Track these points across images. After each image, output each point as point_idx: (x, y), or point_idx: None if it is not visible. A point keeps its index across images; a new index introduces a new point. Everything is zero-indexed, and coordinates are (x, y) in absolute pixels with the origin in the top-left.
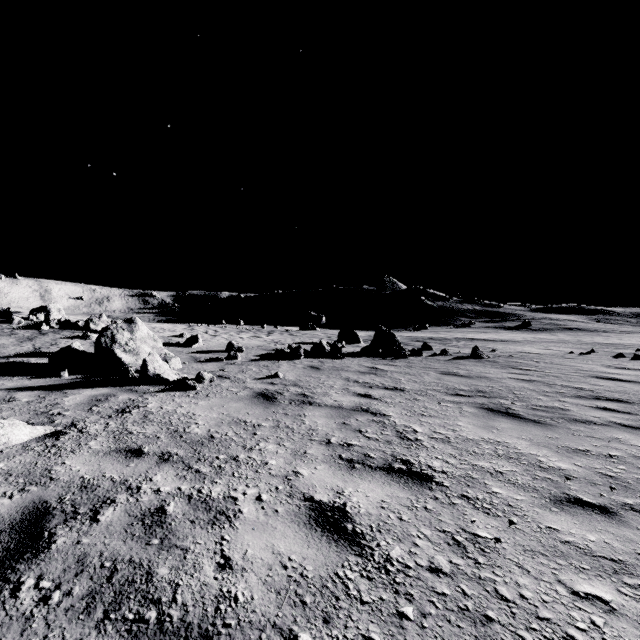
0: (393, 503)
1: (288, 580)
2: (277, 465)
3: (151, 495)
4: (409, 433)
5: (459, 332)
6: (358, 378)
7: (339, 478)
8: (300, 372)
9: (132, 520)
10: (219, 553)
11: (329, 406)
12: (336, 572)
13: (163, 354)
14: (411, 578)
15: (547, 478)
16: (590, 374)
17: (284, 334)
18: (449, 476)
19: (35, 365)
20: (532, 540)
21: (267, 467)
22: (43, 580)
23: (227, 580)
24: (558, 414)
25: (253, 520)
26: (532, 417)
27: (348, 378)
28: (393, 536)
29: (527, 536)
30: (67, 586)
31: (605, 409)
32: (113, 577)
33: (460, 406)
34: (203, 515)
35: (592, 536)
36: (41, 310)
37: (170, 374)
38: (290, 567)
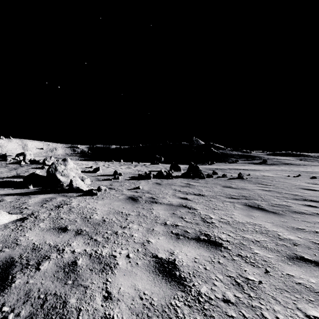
0: (201, 259)
1: (143, 307)
2: (138, 237)
3: (69, 254)
4: (208, 219)
5: (231, 165)
6: (180, 189)
7: (171, 244)
8: (151, 186)
9: (58, 269)
10: (105, 289)
11: (165, 204)
12: (170, 302)
13: (81, 176)
14: (213, 306)
15: (283, 244)
16: (299, 187)
17: (143, 166)
18: (230, 243)
19: (16, 182)
20: (279, 282)
21: (133, 238)
22: (4, 306)
23: (108, 307)
24: (285, 208)
25: (124, 269)
26: (272, 210)
27: (175, 189)
28: (202, 279)
29: (276, 279)
30: (17, 310)
31: (310, 206)
32: (44, 304)
33: (234, 204)
34: (97, 266)
35: (313, 280)
36: (21, 154)
37: (84, 187)
38: (144, 298)
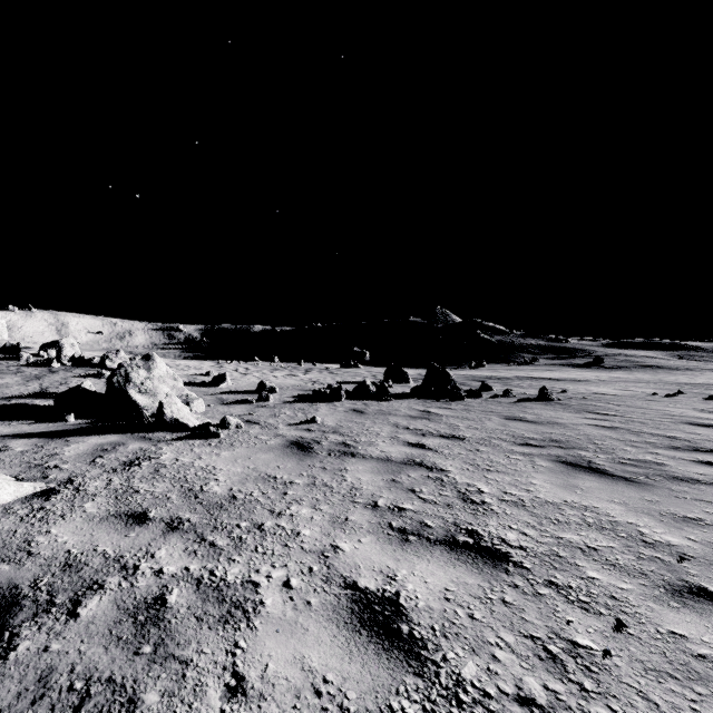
0: (460, 593)
1: None
2: (311, 536)
3: (150, 578)
4: (473, 494)
5: (521, 370)
6: (408, 424)
7: (389, 555)
8: (341, 416)
9: (121, 615)
10: (230, 669)
11: (375, 458)
12: (388, 703)
13: (184, 395)
14: None
15: (655, 557)
16: (682, 420)
17: (323, 372)
18: (529, 554)
19: (39, 408)
20: (653, 653)
21: (299, 539)
22: None
23: None
24: (653, 470)
25: (278, 617)
26: (622, 474)
27: (397, 424)
28: (464, 644)
29: (645, 646)
30: None
31: (710, 464)
32: (82, 707)
33: (532, 459)
34: (213, 609)
35: None
36: (53, 345)
37: (190, 419)
38: (325, 693)
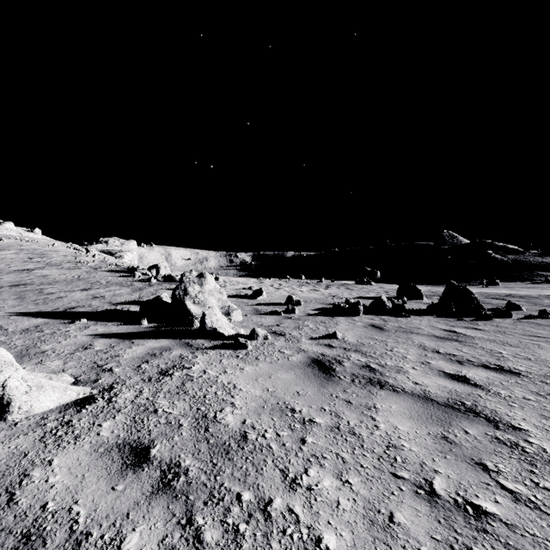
0: None
1: None
2: None
3: None
4: None
5: (544, 288)
6: (436, 346)
7: None
8: (361, 332)
9: None
10: None
11: (409, 393)
12: None
13: (227, 306)
14: None
15: None
16: None
17: (341, 288)
18: None
19: (131, 312)
20: None
21: None
22: None
23: None
24: None
25: None
26: None
27: (423, 345)
28: None
29: None
30: None
31: None
32: None
33: None
34: None
35: None
36: (154, 267)
37: (226, 328)
38: None
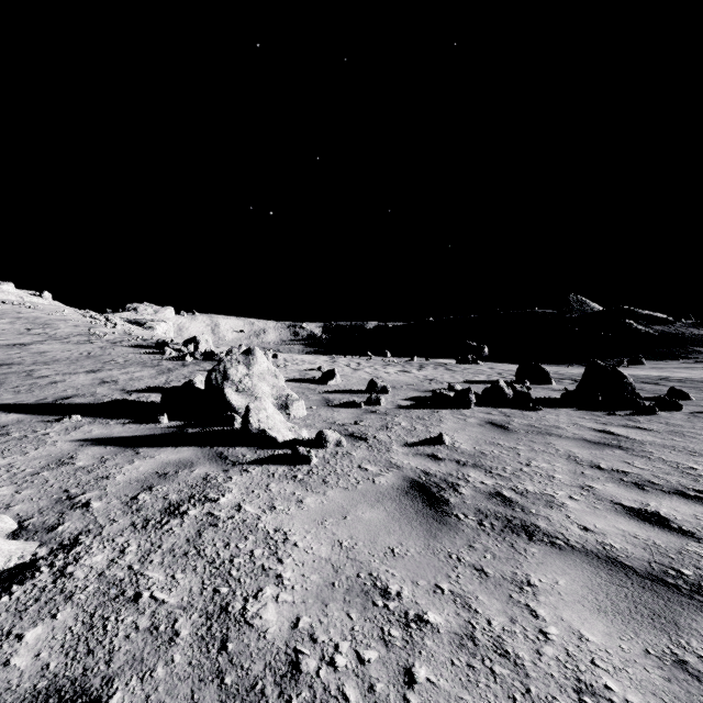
0: None
1: None
2: None
3: None
4: None
5: None
6: (593, 457)
7: None
8: (476, 434)
9: None
10: None
11: (580, 551)
12: None
13: (284, 395)
14: None
15: None
16: None
17: (439, 368)
18: None
19: (150, 403)
20: None
21: None
22: None
23: None
24: None
25: None
26: None
27: (572, 455)
28: None
29: None
30: None
31: None
32: None
33: None
34: None
35: None
36: (191, 341)
37: (281, 430)
38: None
